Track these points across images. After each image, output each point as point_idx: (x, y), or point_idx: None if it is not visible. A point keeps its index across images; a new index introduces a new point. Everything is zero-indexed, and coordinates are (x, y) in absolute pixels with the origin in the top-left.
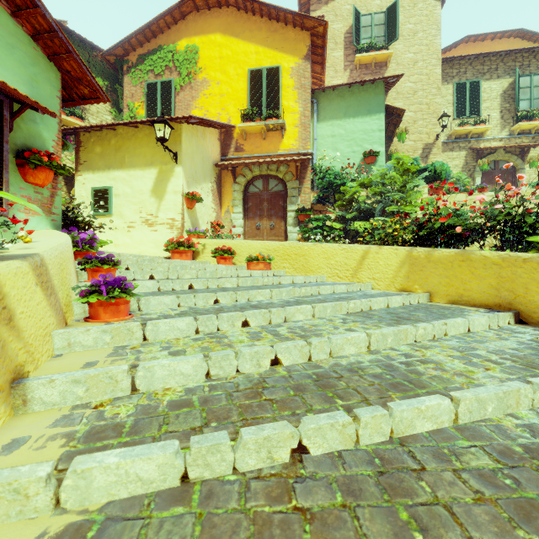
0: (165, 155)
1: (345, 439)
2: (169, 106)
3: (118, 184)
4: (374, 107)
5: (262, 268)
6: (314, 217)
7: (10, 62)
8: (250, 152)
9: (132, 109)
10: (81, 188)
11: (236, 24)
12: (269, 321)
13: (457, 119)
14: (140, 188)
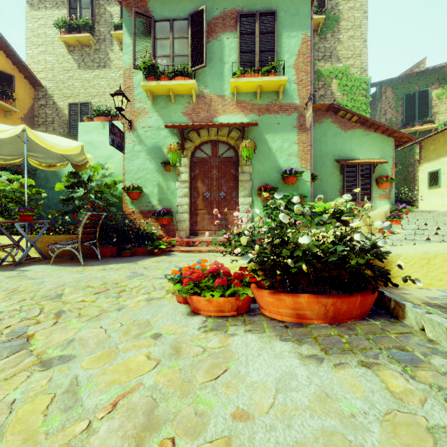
0: None
1: None
2: None
3: (444, 166)
4: None
5: None
6: None
7: (373, 149)
8: None
9: None
10: (421, 173)
11: None
12: (442, 240)
13: None
14: None
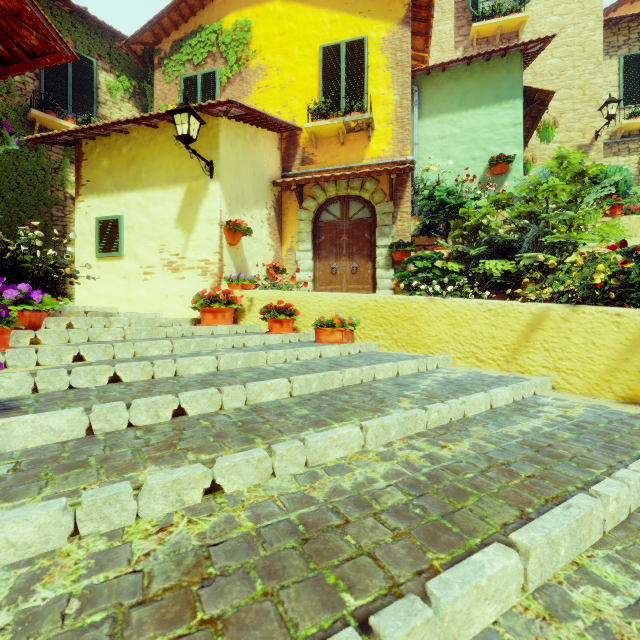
0: (195, 166)
1: None
2: None
3: (131, 212)
4: (505, 91)
5: (340, 339)
6: (417, 255)
7: None
8: (322, 163)
9: None
10: (83, 219)
11: None
12: None
13: (625, 108)
14: (160, 216)
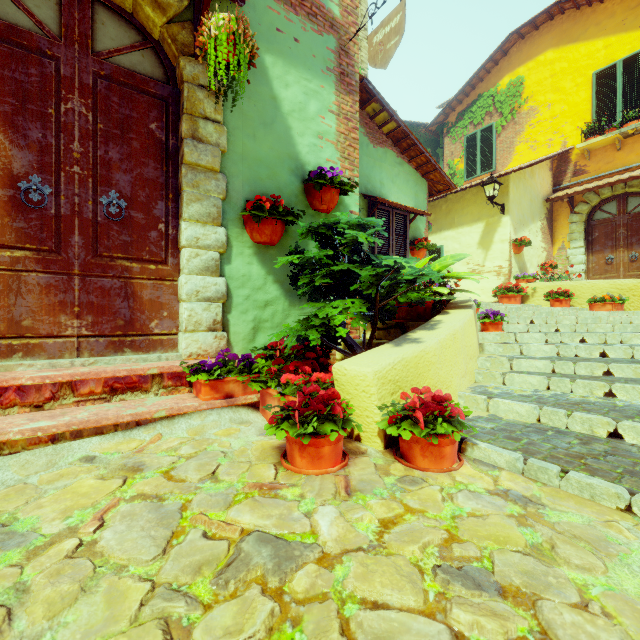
0: (491, 208)
1: (636, 374)
2: (489, 151)
3: (448, 243)
4: None
5: (609, 309)
6: None
7: (407, 191)
8: (596, 171)
9: (452, 167)
10: None
11: (574, 27)
12: (604, 341)
13: None
14: (467, 242)
